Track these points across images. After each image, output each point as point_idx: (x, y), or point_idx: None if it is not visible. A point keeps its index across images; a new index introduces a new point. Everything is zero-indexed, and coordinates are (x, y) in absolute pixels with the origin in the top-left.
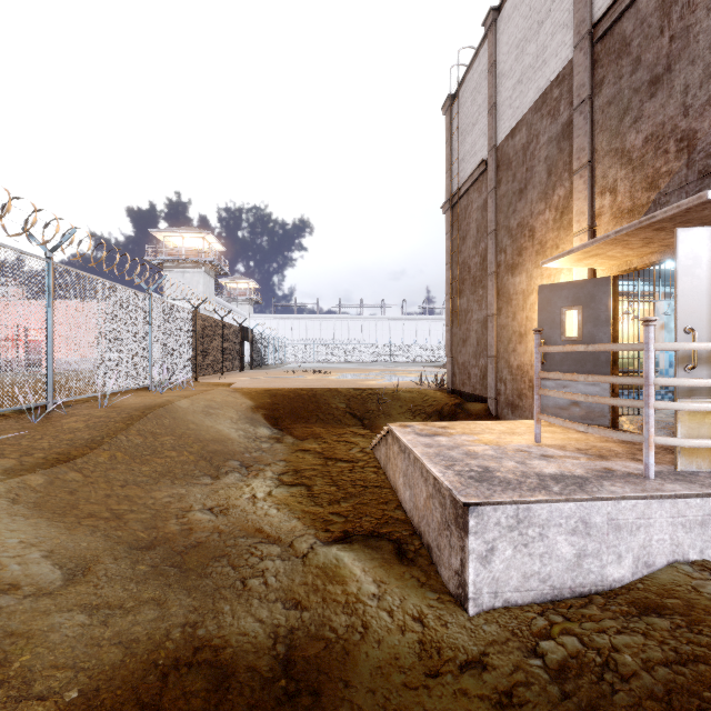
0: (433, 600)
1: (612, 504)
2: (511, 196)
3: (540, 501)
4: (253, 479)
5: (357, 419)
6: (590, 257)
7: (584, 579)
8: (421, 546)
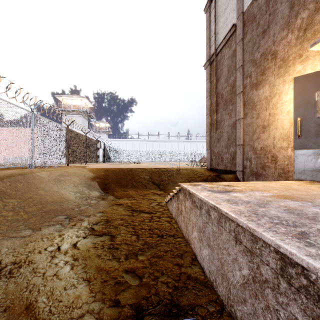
0: None
1: None
2: (255, 38)
3: None
4: (69, 229)
5: (155, 185)
6: None
7: None
8: None
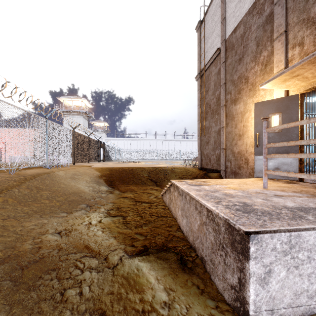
0: (214, 310)
1: None
2: (234, 63)
3: (308, 229)
4: (92, 213)
5: (153, 182)
6: (292, 78)
7: None
8: (196, 257)
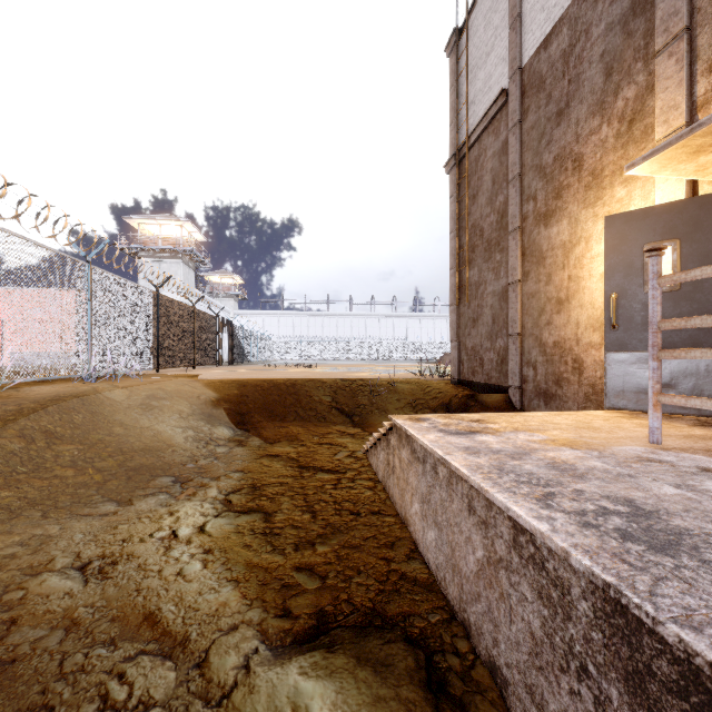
0: None
1: None
2: (544, 123)
3: None
4: (185, 502)
5: (345, 415)
6: None
7: None
8: (473, 657)
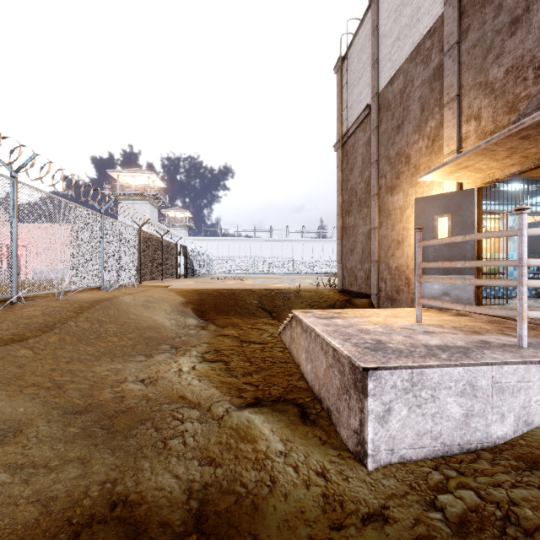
0: (334, 457)
1: (496, 369)
2: (390, 131)
3: (432, 366)
4: (181, 357)
5: (267, 312)
6: (460, 169)
7: (471, 436)
8: (321, 409)
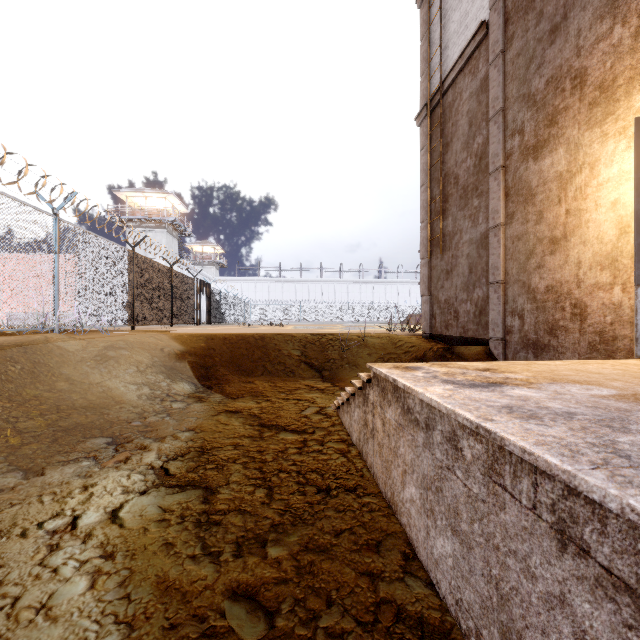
0: None
1: None
2: (534, 46)
3: None
4: (111, 472)
5: (314, 369)
6: None
7: None
8: None
